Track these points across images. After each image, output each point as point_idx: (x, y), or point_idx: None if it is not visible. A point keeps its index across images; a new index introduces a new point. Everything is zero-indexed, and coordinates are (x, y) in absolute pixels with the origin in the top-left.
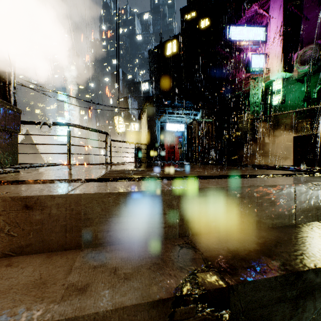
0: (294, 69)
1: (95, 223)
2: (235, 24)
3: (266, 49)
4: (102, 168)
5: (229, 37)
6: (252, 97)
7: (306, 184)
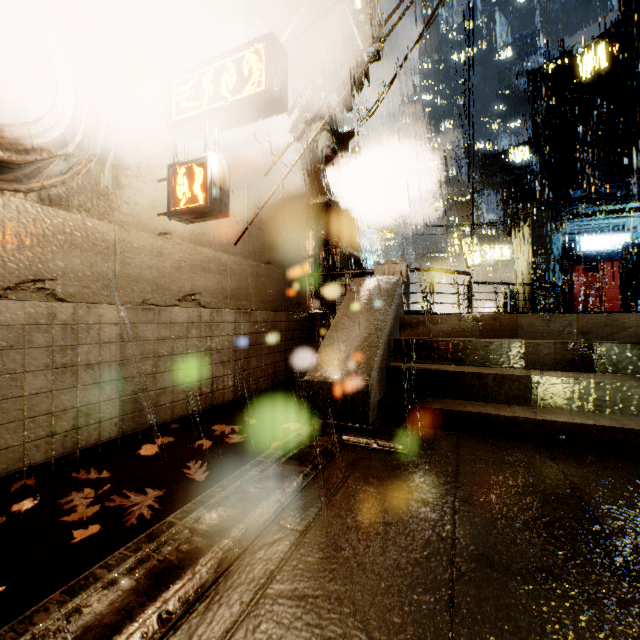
0: None
1: (525, 328)
2: None
3: None
4: None
5: None
6: None
7: None
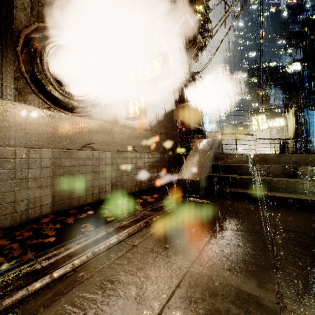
0: None
1: (269, 160)
2: None
3: None
4: None
5: None
6: None
7: None
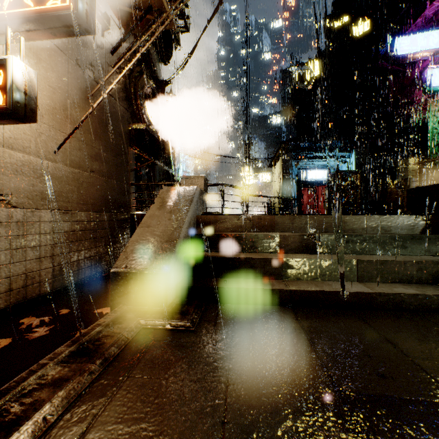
0: None
1: (279, 225)
2: (407, 30)
3: None
4: None
5: (394, 53)
6: (433, 127)
7: (372, 215)
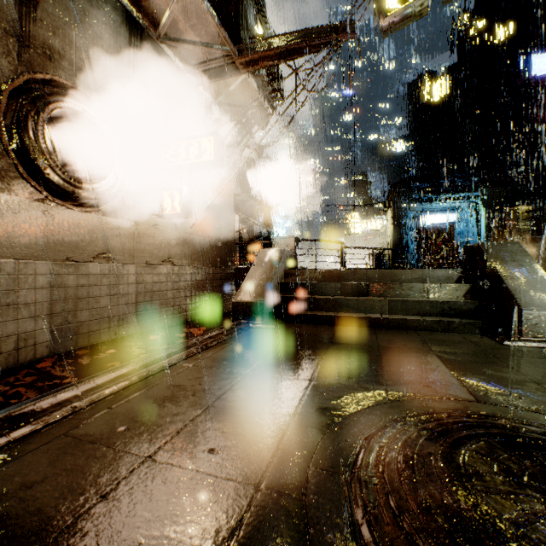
0: None
1: (344, 277)
2: None
3: None
4: None
5: (527, 76)
6: None
7: (416, 269)
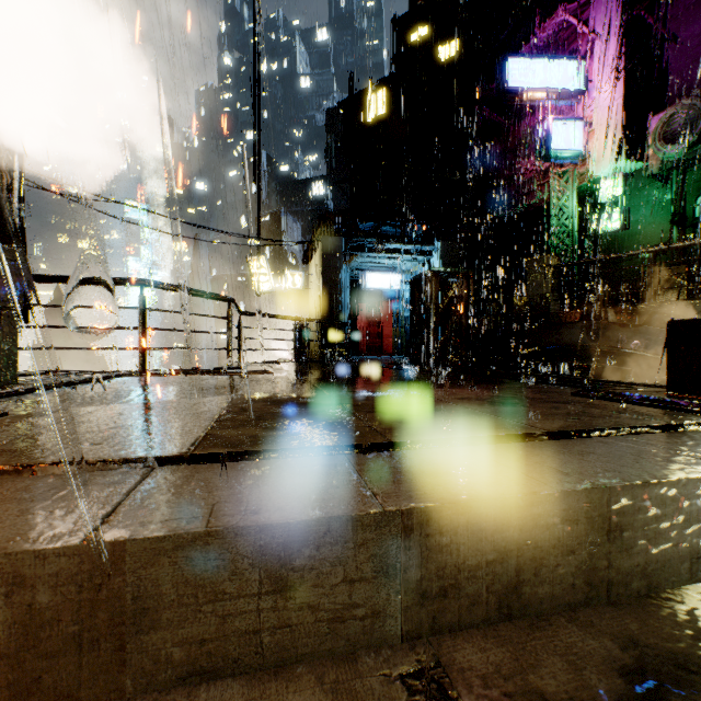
0: (650, 154)
1: (166, 621)
2: (518, 53)
3: (585, 108)
4: (213, 394)
5: (504, 83)
6: (554, 215)
7: None
